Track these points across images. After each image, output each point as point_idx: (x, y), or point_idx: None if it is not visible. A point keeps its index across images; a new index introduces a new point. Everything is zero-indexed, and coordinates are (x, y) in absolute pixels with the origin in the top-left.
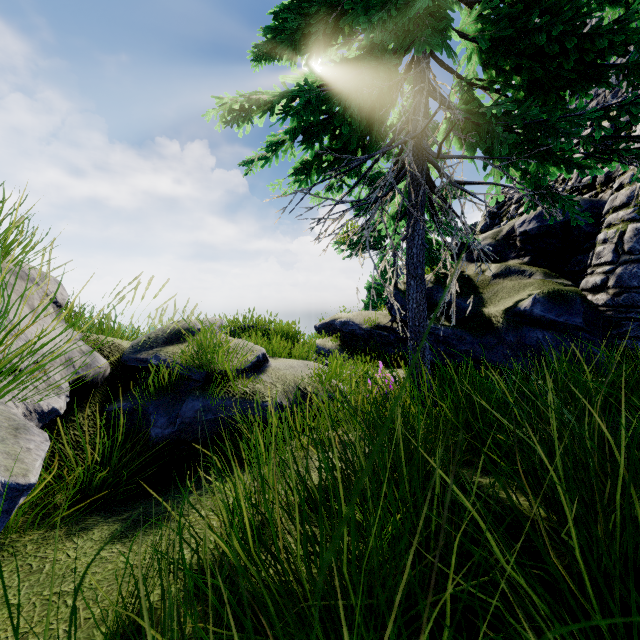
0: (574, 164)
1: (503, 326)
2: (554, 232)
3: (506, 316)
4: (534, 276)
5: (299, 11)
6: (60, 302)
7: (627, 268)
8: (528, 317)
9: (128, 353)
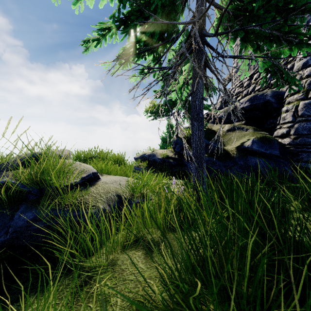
0: (304, 42)
1: (236, 156)
2: (258, 107)
3: (238, 150)
4: (248, 130)
5: None
6: None
7: (301, 124)
8: (249, 151)
9: None
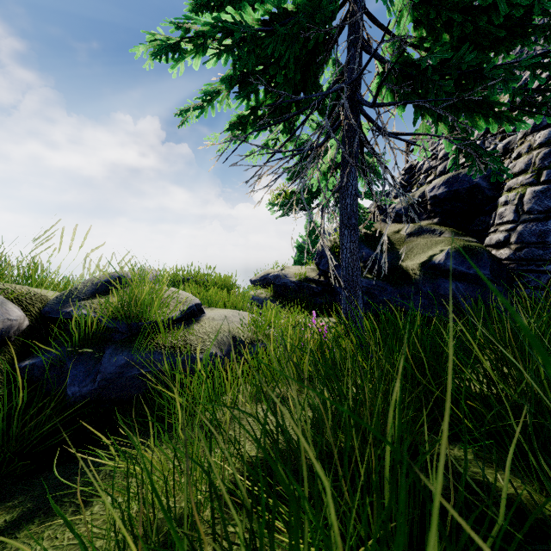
0: (504, 115)
1: (420, 278)
2: (460, 196)
3: (422, 269)
4: (444, 234)
5: None
6: None
7: (527, 226)
8: (442, 270)
9: (51, 304)
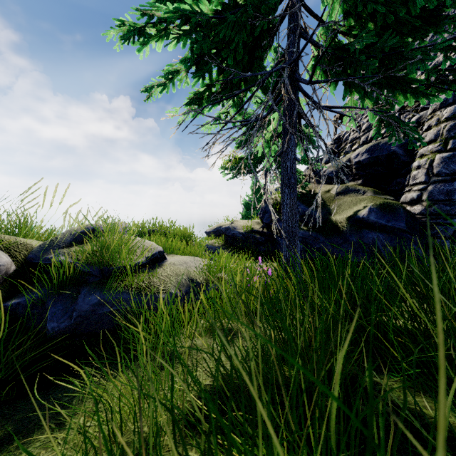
0: (420, 91)
1: (347, 229)
2: (380, 161)
3: (349, 222)
4: (366, 193)
5: None
6: None
7: (436, 186)
8: (365, 223)
9: (35, 251)
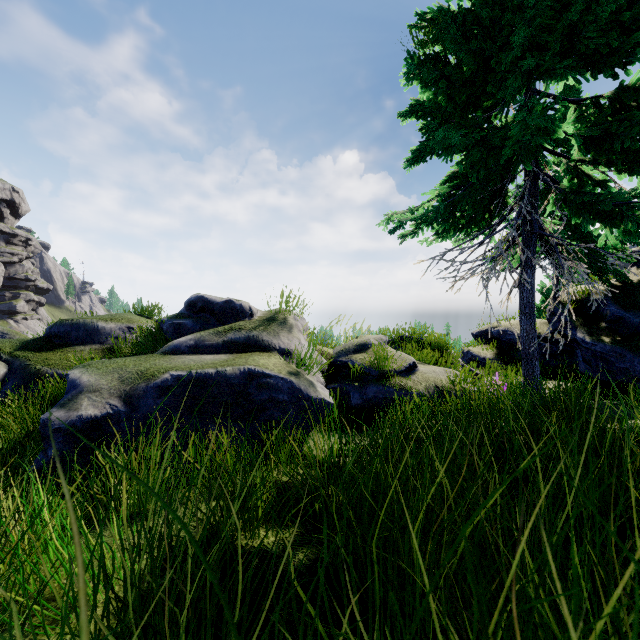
0: None
1: None
2: None
3: None
4: None
5: (440, 122)
6: (307, 330)
7: None
8: None
9: (335, 357)
